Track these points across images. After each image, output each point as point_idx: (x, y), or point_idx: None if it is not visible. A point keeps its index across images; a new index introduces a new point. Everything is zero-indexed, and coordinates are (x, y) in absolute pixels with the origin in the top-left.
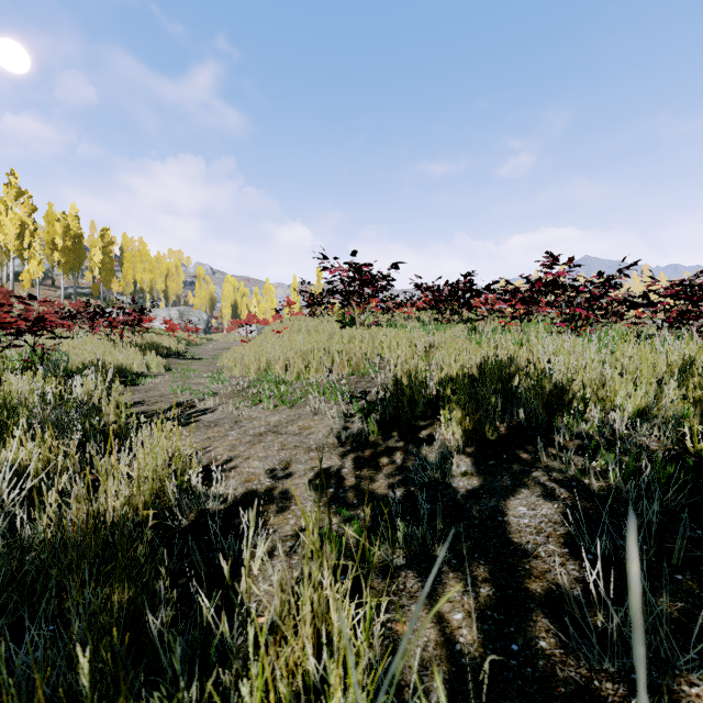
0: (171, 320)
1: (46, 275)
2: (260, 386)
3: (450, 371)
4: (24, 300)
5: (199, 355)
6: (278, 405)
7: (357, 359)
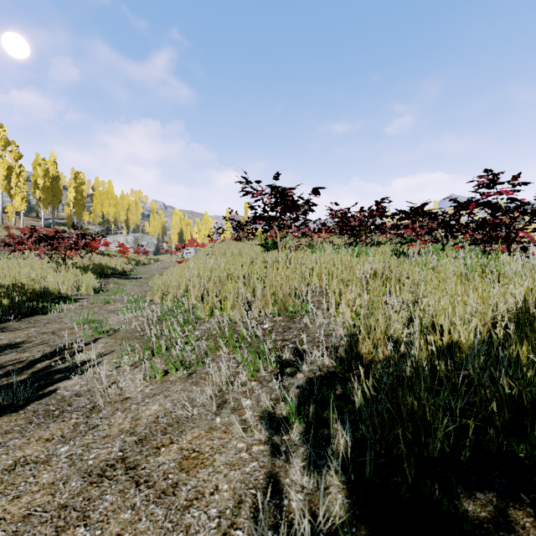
0: (128, 244)
1: (33, 209)
2: (170, 320)
3: (454, 333)
4: (9, 228)
5: (142, 274)
6: (170, 370)
7: (284, 294)
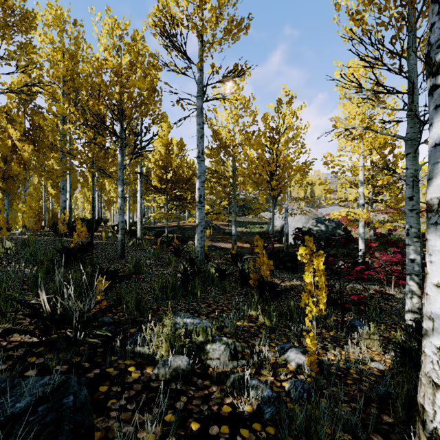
0: None
1: None
2: None
3: None
4: None
5: None
6: None
7: None
